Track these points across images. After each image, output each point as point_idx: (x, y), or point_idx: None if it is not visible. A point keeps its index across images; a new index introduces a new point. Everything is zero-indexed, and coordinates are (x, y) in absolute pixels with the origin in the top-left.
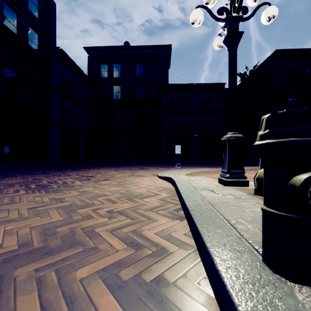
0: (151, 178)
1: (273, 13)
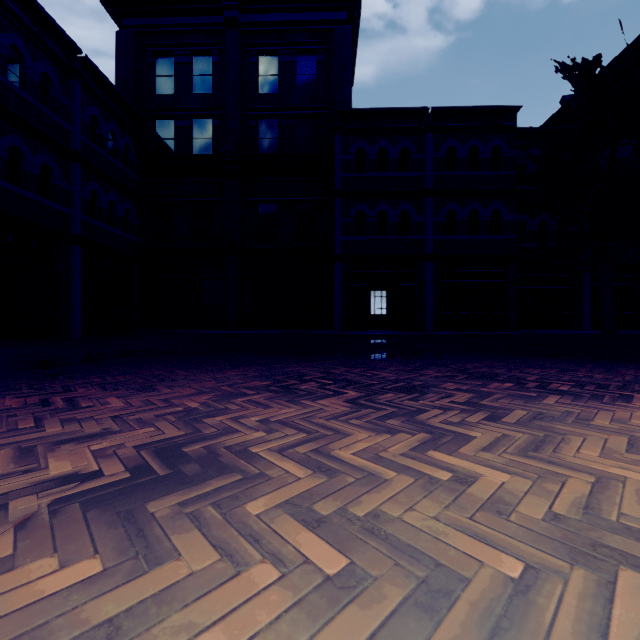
0: None
1: None
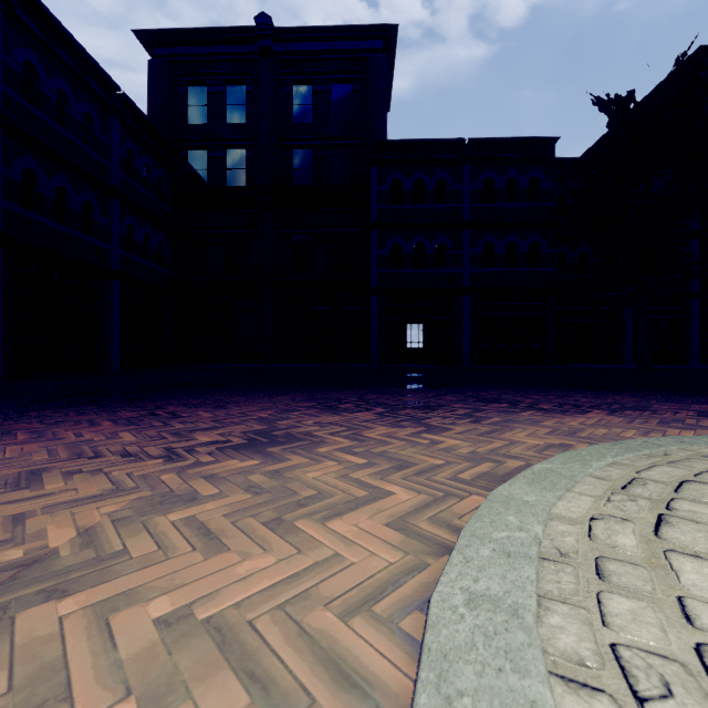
0: None
1: None
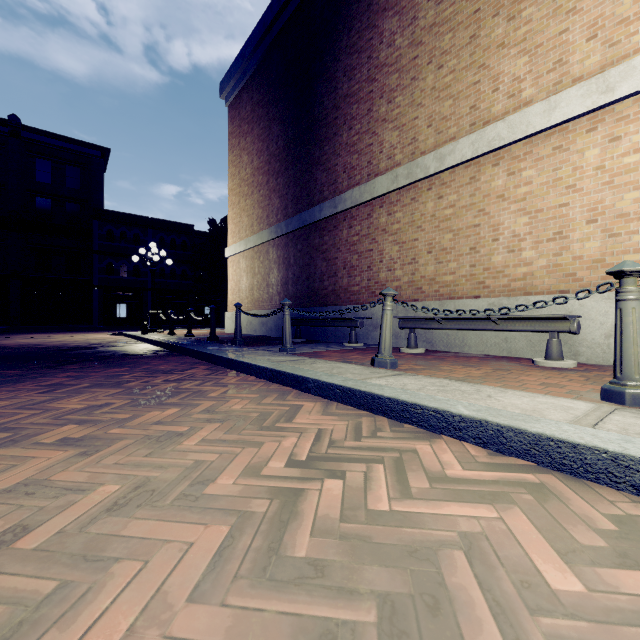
0: (104, 335)
1: (170, 263)
